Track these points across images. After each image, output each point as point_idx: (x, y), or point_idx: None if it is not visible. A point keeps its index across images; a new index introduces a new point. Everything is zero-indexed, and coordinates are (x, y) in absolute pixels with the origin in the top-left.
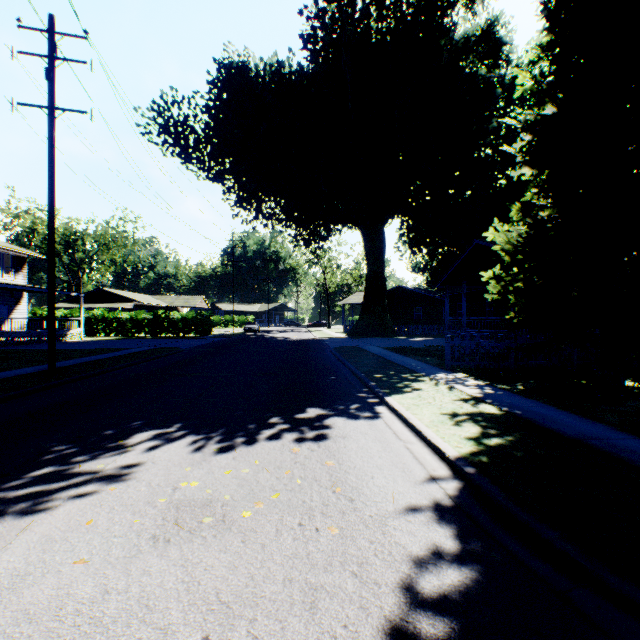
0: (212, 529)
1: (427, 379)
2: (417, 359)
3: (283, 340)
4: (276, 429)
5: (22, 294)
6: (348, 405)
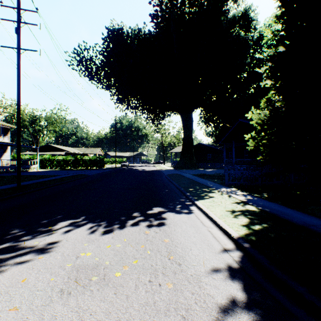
0: (97, 285)
1: (216, 191)
2: (210, 180)
3: (141, 170)
4: (136, 220)
5: (7, 147)
6: (175, 206)
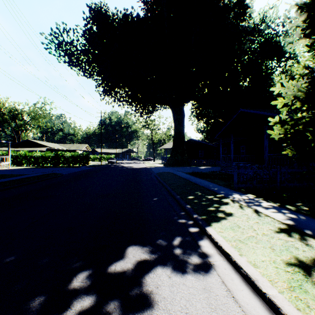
0: None
1: (229, 201)
2: (211, 181)
3: (128, 168)
4: None
5: None
6: (171, 239)
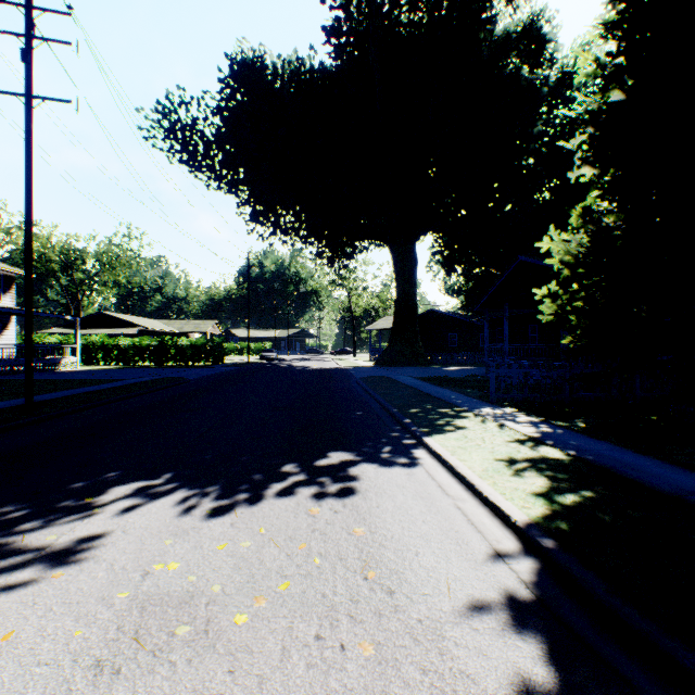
0: (187, 648)
1: (471, 415)
2: (456, 391)
3: (303, 369)
4: (290, 481)
5: (10, 318)
6: (379, 448)
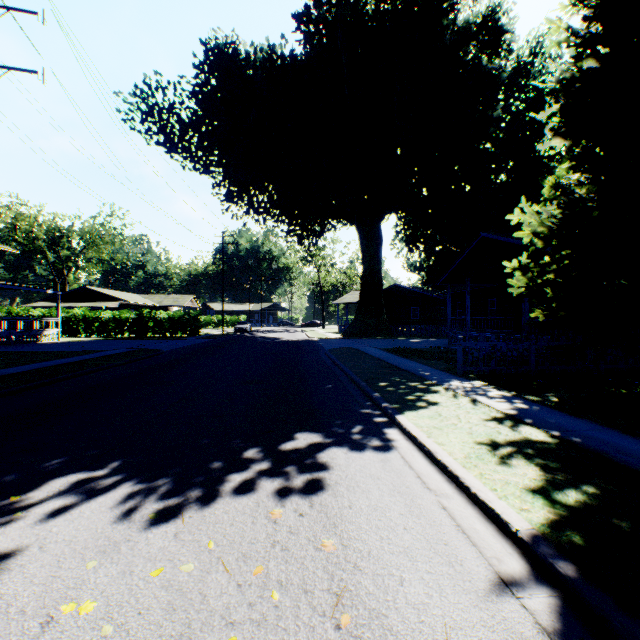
0: None
1: (441, 389)
2: (422, 363)
3: (275, 341)
4: (251, 471)
5: None
6: (350, 427)
